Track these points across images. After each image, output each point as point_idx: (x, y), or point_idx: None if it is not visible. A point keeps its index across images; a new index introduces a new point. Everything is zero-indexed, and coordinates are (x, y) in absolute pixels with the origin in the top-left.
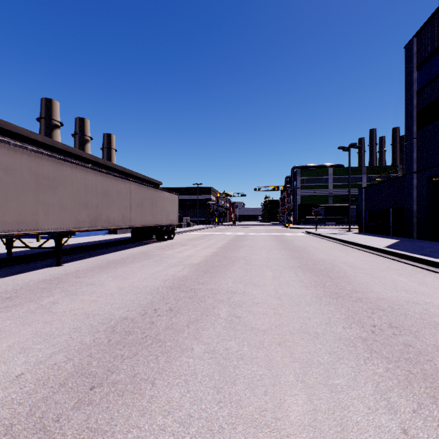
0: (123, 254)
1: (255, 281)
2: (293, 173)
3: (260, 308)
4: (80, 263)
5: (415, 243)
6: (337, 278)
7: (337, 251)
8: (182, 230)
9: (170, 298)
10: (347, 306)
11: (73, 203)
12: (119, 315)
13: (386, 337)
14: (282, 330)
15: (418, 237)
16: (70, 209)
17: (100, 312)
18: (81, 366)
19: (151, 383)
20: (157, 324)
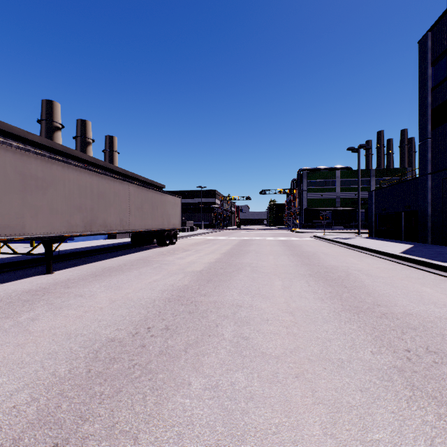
0: (120, 261)
1: (263, 292)
2: (299, 176)
3: (270, 326)
4: (73, 271)
5: (431, 248)
6: (354, 289)
7: (349, 257)
8: (185, 235)
9: (167, 313)
10: (371, 324)
11: (65, 205)
12: (106, 336)
13: (427, 367)
14: (299, 357)
15: (433, 242)
16: (61, 212)
17: (84, 331)
18: (47, 410)
19: (134, 438)
20: (149, 348)
